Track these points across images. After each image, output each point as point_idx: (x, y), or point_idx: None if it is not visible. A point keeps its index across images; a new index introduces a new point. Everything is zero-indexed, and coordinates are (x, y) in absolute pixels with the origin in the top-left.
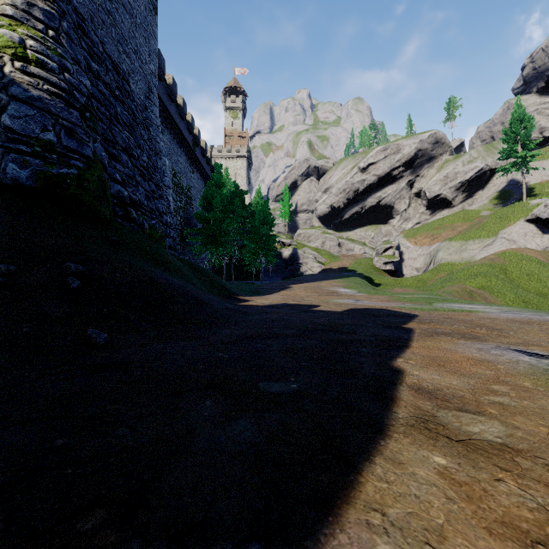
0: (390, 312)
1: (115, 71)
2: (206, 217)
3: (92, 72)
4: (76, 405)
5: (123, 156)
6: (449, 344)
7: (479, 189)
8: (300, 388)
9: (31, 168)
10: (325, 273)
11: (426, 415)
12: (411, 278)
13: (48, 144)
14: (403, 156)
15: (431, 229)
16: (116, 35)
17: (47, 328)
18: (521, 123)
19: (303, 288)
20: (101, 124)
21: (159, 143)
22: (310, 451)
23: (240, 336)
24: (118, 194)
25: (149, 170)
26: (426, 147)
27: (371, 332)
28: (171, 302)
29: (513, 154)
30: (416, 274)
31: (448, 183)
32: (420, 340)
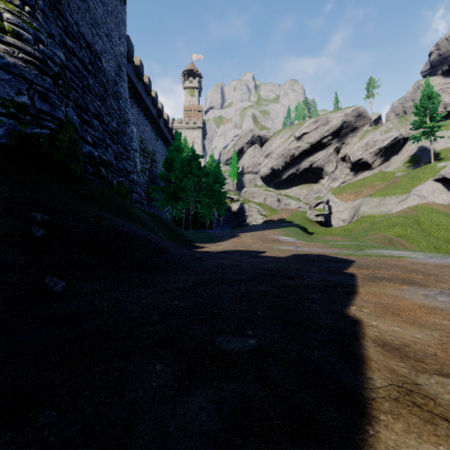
0: (329, 258)
1: (88, 49)
2: (168, 176)
3: (67, 48)
4: (4, 373)
5: (95, 121)
6: (394, 290)
7: (394, 154)
8: (259, 344)
9: (5, 127)
10: (267, 223)
11: (407, 383)
12: (338, 228)
13: (22, 106)
14: (331, 127)
15: (354, 187)
16: (90, 20)
17: (4, 277)
18: (429, 99)
19: (249, 236)
20: (74, 93)
21: (127, 113)
22: (283, 449)
23: (196, 282)
24: (89, 154)
25: (118, 135)
26: (350, 119)
27: (317, 277)
28: (133, 249)
29: (423, 125)
30: (342, 225)
31: (368, 149)
32: (365, 286)
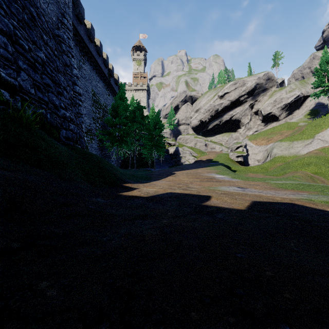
0: (318, 213)
1: None
2: (113, 122)
3: None
4: None
5: None
6: None
7: (296, 109)
8: None
9: None
10: (198, 163)
11: None
12: (256, 166)
13: None
14: (247, 88)
15: (266, 134)
16: None
17: None
18: (327, 63)
19: (185, 174)
20: None
21: (70, 58)
22: None
23: None
24: None
25: (45, 66)
26: (262, 82)
27: None
28: None
29: (322, 84)
30: (257, 164)
31: (276, 105)
32: None
